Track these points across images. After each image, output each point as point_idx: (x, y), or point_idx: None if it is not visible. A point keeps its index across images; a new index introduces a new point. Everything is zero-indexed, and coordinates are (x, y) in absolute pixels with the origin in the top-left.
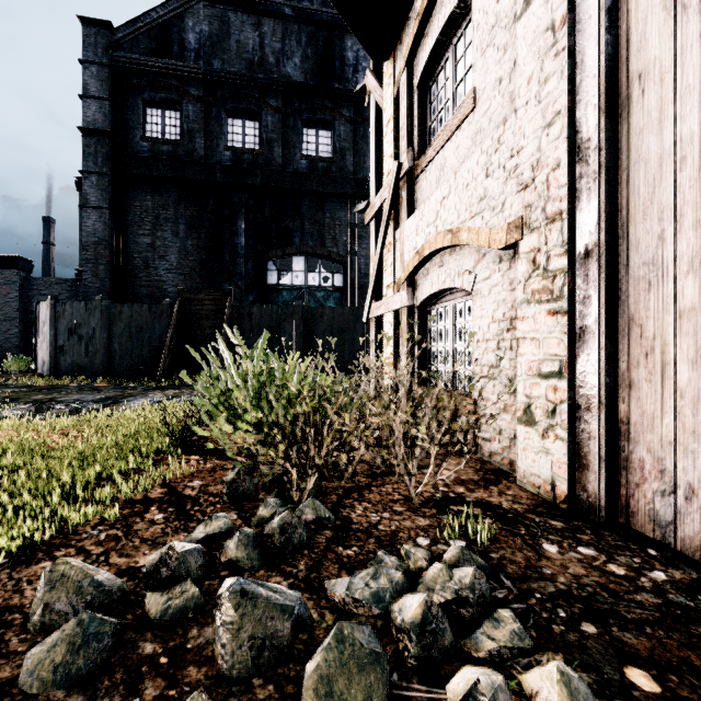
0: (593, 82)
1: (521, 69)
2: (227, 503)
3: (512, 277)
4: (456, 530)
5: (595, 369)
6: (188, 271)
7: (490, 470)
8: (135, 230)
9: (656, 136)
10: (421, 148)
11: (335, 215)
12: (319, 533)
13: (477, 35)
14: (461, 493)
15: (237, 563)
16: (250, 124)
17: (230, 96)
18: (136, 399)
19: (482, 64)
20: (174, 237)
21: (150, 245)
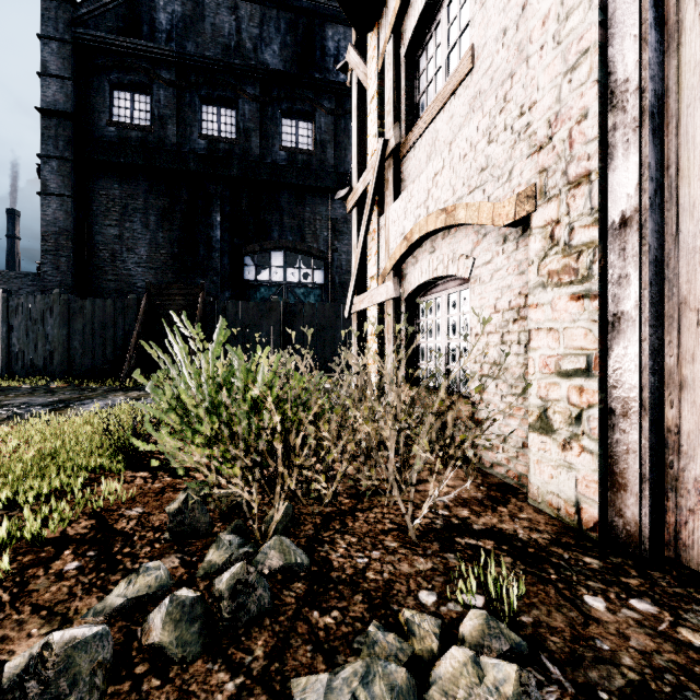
0: (632, 8)
1: (535, 8)
2: (169, 541)
3: (519, 259)
4: (474, 587)
5: (635, 366)
6: (160, 265)
7: (494, 485)
8: (100, 220)
9: None
10: (408, 124)
11: (316, 209)
12: (287, 588)
13: None
14: (466, 518)
15: (162, 650)
16: (226, 112)
17: (205, 82)
18: (93, 402)
19: (482, 16)
20: (144, 228)
21: (117, 237)
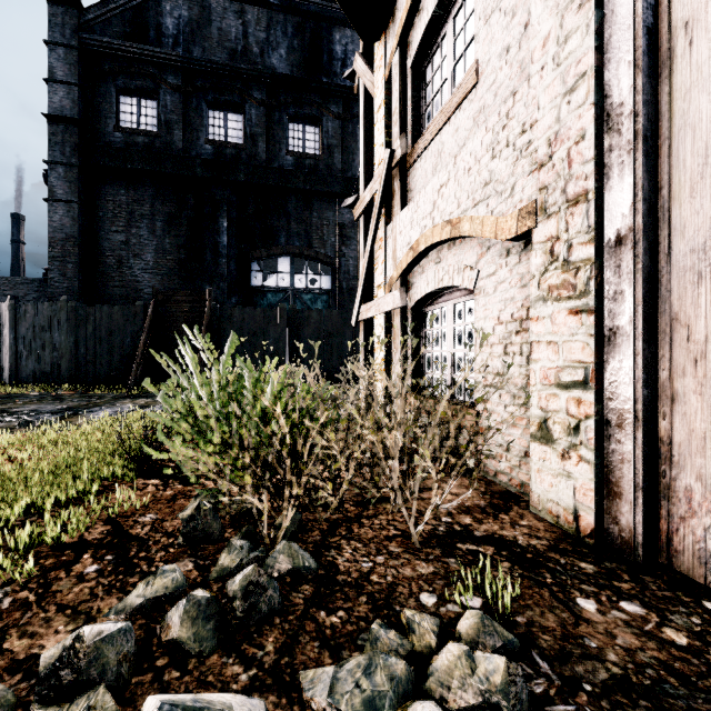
0: (627, 35)
1: (536, 29)
2: (182, 546)
3: (522, 272)
4: (471, 588)
5: (629, 379)
6: (166, 271)
7: (497, 493)
8: (107, 226)
9: (709, 95)
10: (415, 135)
11: (323, 214)
12: (295, 590)
13: (479, 1)
14: (468, 525)
15: (180, 645)
16: (233, 117)
17: (211, 87)
18: (101, 409)
19: (486, 32)
20: (151, 234)
21: (124, 243)
